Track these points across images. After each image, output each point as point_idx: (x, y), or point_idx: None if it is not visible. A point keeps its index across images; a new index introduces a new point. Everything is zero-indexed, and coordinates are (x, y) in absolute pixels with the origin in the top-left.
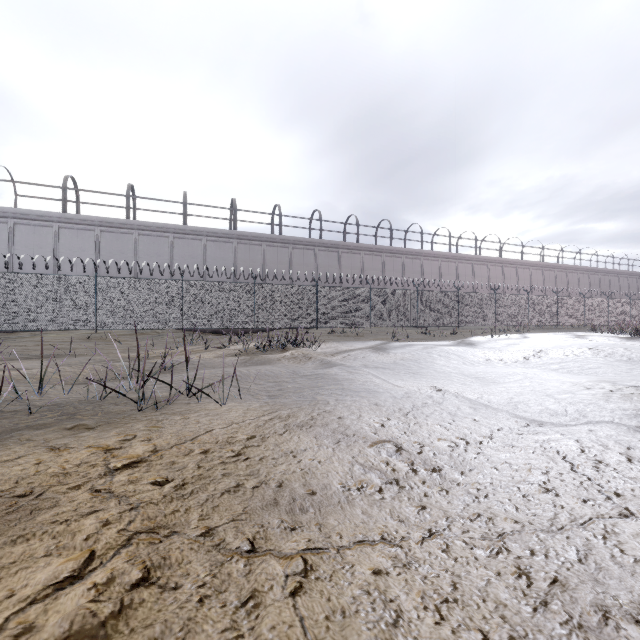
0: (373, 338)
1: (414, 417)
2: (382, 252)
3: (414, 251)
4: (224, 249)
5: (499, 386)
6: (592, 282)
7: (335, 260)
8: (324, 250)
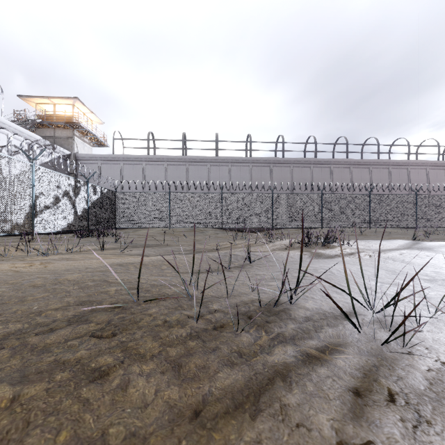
0: (386, 237)
1: None
2: (369, 165)
3: (401, 162)
4: (243, 171)
5: None
6: None
7: (327, 174)
8: (318, 166)
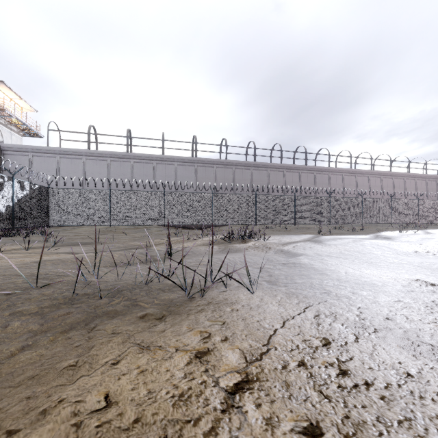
0: (301, 232)
1: None
2: (299, 170)
3: (323, 168)
4: (188, 170)
5: None
6: None
7: (265, 176)
8: (257, 169)
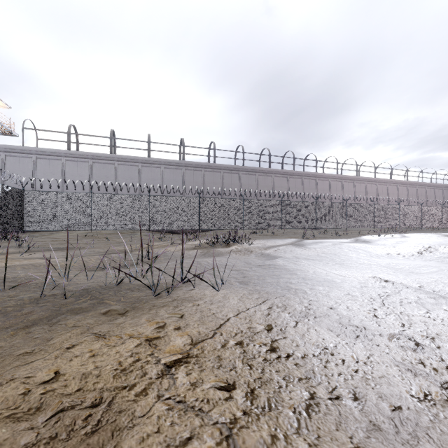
0: (287, 237)
1: (393, 307)
2: (287, 175)
3: (311, 174)
4: (176, 174)
5: (426, 277)
6: (445, 195)
7: (253, 181)
8: (246, 174)
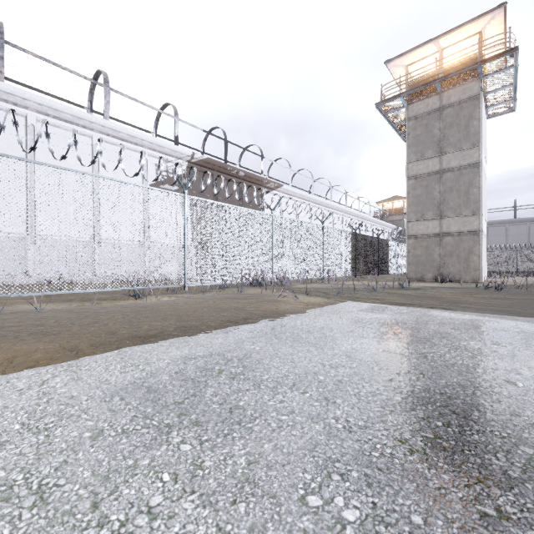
0: None
1: None
2: None
3: None
4: None
5: None
6: None
7: None
8: None
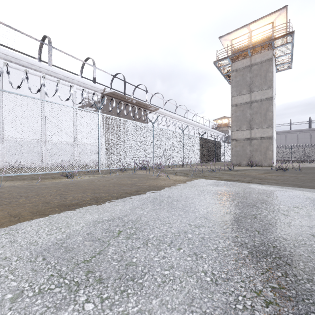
0: None
1: None
2: None
3: None
4: (305, 135)
5: None
6: None
7: None
8: None
